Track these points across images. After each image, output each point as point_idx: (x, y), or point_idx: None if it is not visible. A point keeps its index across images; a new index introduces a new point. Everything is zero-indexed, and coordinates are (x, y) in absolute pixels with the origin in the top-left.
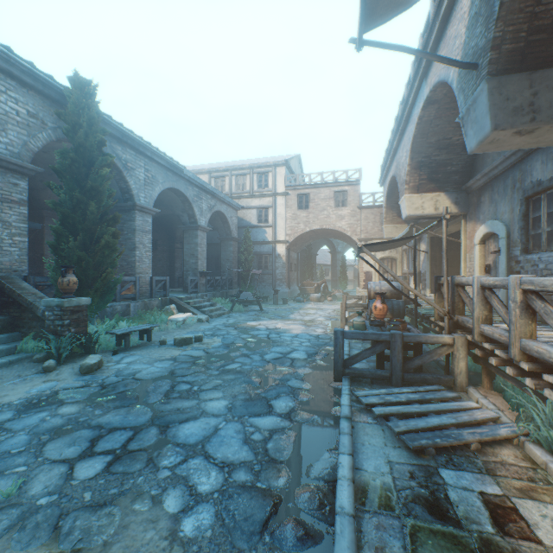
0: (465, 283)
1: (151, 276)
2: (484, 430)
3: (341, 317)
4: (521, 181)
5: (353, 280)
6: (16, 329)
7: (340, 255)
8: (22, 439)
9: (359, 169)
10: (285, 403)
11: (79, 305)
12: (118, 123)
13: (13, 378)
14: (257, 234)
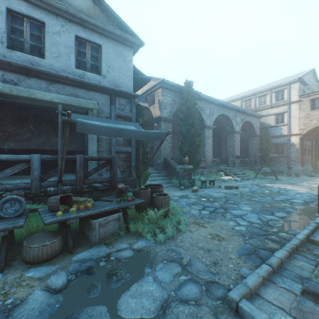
0: None
1: (211, 158)
2: None
3: None
4: None
5: None
6: (169, 176)
7: None
8: (184, 203)
9: None
10: (281, 214)
11: (189, 168)
12: (199, 92)
13: (172, 190)
14: (275, 131)
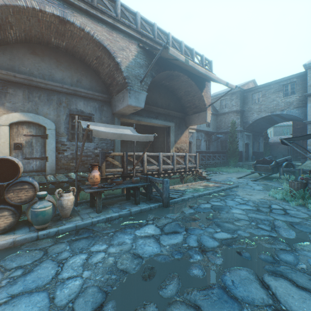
0: (137, 155)
1: None
2: None
3: None
4: (68, 104)
5: None
6: None
7: None
8: None
9: None
10: (205, 205)
11: None
12: None
13: None
14: None
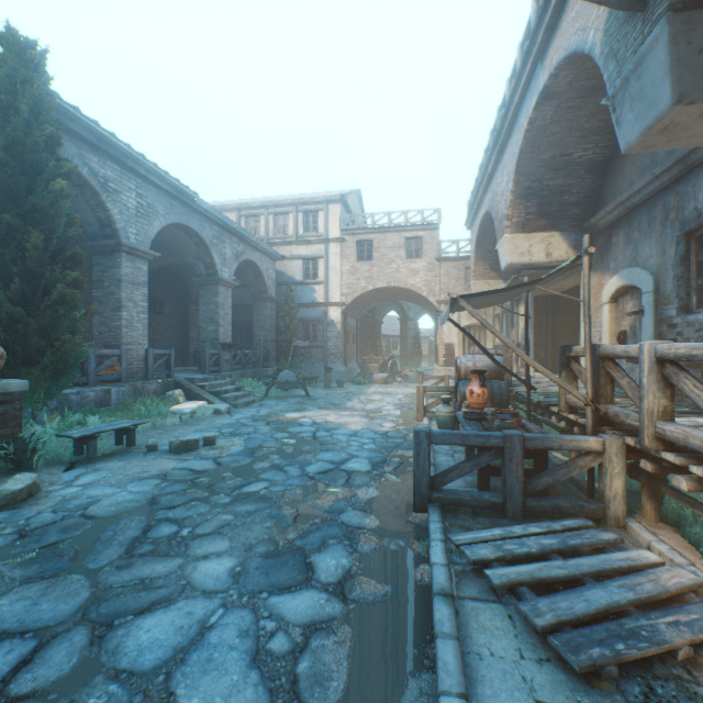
0: (622, 355)
1: (147, 349)
2: (692, 617)
3: (418, 405)
4: (678, 210)
5: (428, 355)
6: None
7: (412, 323)
8: None
9: (438, 209)
10: (335, 561)
11: (5, 392)
12: (92, 121)
13: None
14: (304, 293)
